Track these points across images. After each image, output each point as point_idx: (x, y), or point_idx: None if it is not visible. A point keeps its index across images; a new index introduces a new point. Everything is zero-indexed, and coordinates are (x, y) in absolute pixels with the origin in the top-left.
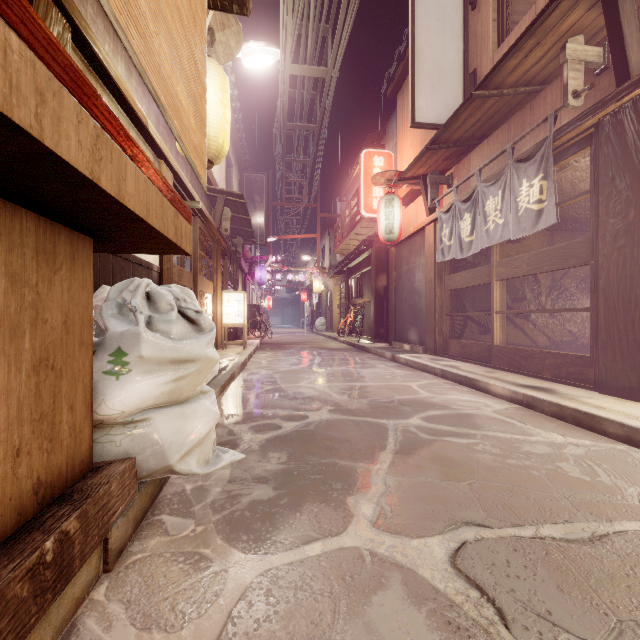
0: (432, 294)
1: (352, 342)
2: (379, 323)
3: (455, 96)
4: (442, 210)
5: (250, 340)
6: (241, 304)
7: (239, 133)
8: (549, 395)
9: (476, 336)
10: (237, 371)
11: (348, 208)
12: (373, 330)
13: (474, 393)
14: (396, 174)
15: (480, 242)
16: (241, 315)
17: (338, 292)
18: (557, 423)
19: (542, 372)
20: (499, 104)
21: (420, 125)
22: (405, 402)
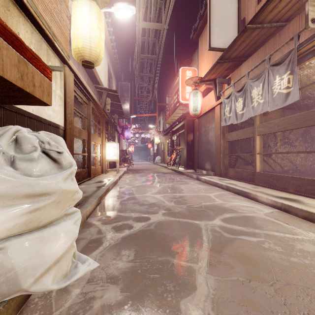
0: (219, 143)
1: (174, 169)
2: (189, 159)
3: (233, 33)
4: (225, 97)
5: (121, 168)
6: (115, 149)
7: (116, 60)
8: (299, 204)
9: (242, 166)
10: (111, 186)
11: (172, 100)
12: (186, 163)
13: (248, 201)
14: (199, 79)
15: (248, 113)
16: (115, 155)
17: (167, 143)
18: (309, 224)
19: (288, 188)
20: (260, 34)
21: (214, 49)
22: (209, 207)
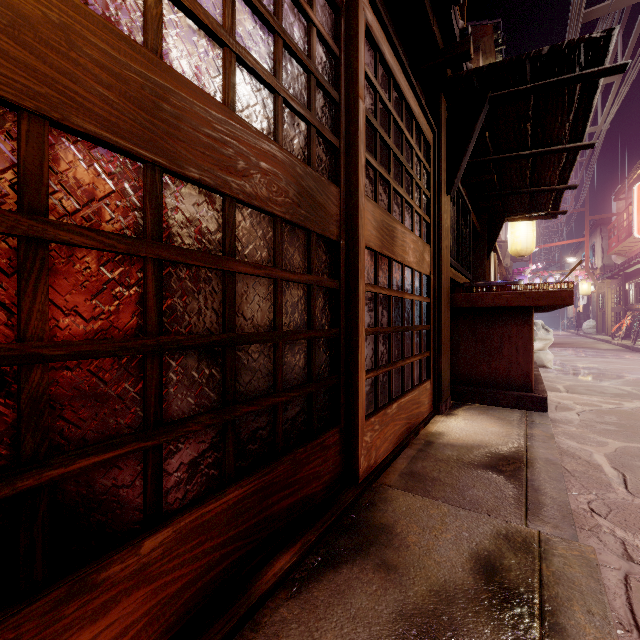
0: None
1: (626, 344)
2: None
3: None
4: None
5: None
6: None
7: None
8: None
9: None
10: None
11: (625, 212)
12: None
13: None
14: None
15: None
16: None
17: (612, 295)
18: None
19: None
20: None
21: None
22: None
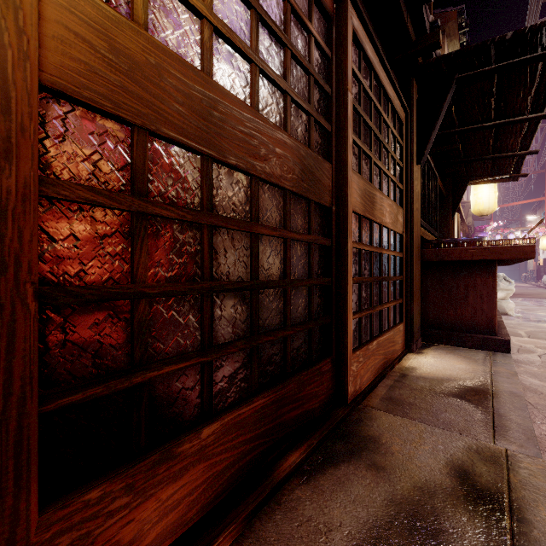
0: None
1: None
2: None
3: None
4: None
5: None
6: None
7: None
8: None
9: None
10: None
11: None
12: None
13: None
14: None
15: None
16: None
17: None
18: None
19: None
20: None
21: None
22: None
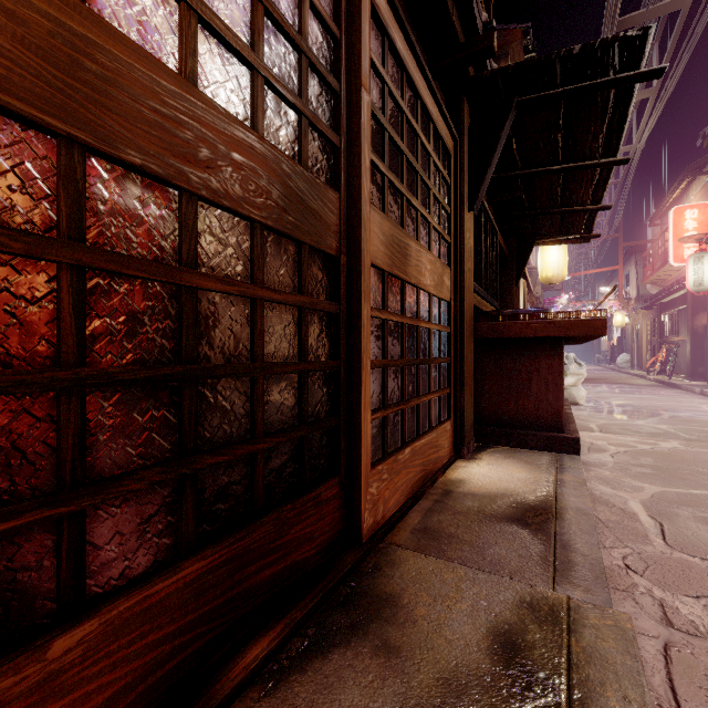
0: None
1: (662, 380)
2: (697, 362)
3: None
4: None
5: None
6: None
7: None
8: None
9: None
10: None
11: (661, 238)
12: (689, 369)
13: None
14: (705, 235)
15: None
16: None
17: (647, 327)
18: None
19: None
20: None
21: None
22: (686, 410)
